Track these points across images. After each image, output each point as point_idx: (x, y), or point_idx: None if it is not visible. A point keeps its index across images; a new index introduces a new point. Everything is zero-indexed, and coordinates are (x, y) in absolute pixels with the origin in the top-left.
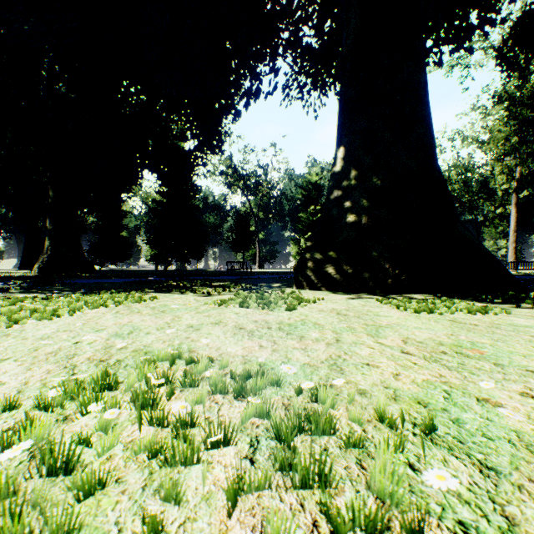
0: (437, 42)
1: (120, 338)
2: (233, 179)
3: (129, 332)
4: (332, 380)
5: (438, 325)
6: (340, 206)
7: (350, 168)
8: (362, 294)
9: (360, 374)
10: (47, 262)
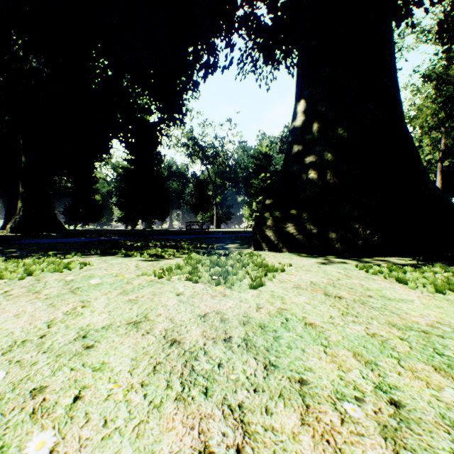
0: None
1: None
2: (193, 150)
3: None
4: None
5: None
6: (302, 162)
7: (312, 120)
8: (329, 256)
9: None
10: (19, 222)
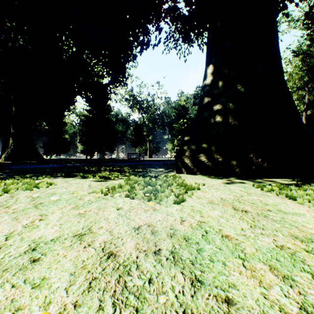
0: None
1: None
2: (133, 103)
3: None
4: None
5: None
6: (210, 109)
7: (218, 79)
8: (231, 178)
9: None
10: (10, 153)
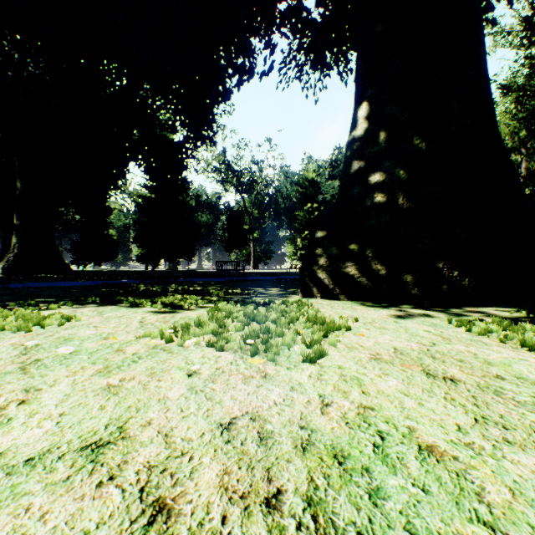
0: None
1: None
2: (226, 176)
3: None
4: None
5: None
6: (364, 182)
7: (379, 128)
8: (403, 306)
9: None
10: (13, 262)
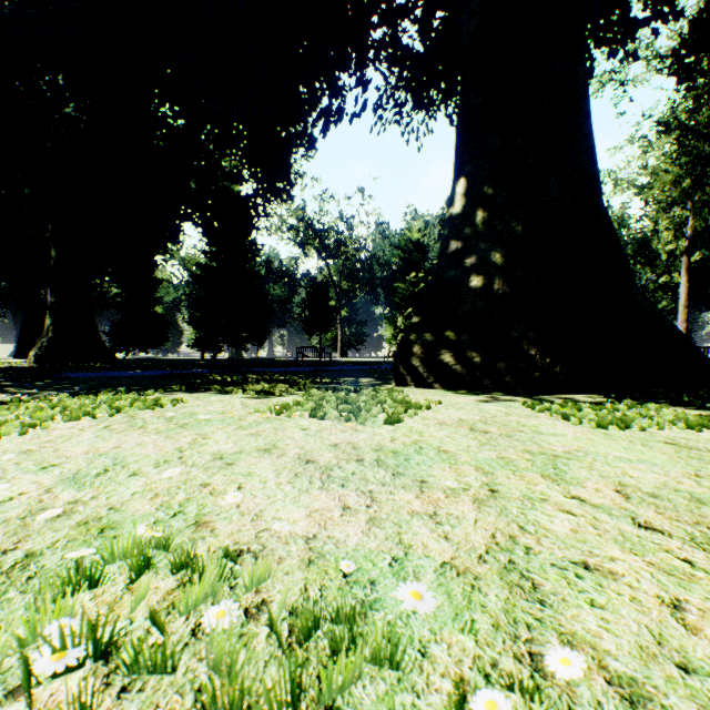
0: (588, 44)
1: (74, 486)
2: (306, 237)
3: (101, 471)
4: (528, 631)
5: (656, 454)
6: (461, 264)
7: (476, 207)
8: (496, 394)
9: (586, 605)
10: (47, 348)
